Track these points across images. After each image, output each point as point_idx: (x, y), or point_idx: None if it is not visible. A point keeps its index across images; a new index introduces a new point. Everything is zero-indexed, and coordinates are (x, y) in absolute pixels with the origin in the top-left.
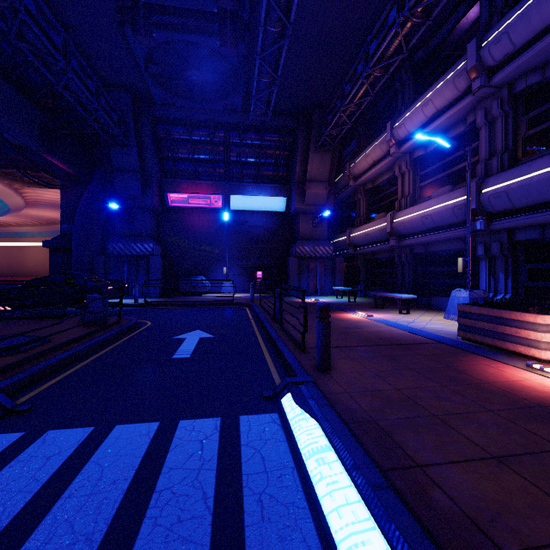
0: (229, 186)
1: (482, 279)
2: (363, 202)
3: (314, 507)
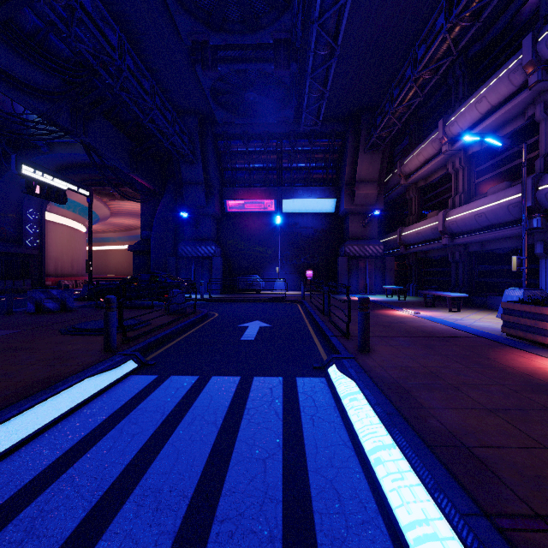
0: (281, 190)
1: (541, 278)
2: (415, 200)
3: (347, 424)
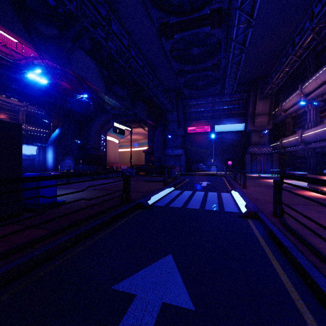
0: (214, 121)
1: None
2: (290, 123)
3: (233, 198)
